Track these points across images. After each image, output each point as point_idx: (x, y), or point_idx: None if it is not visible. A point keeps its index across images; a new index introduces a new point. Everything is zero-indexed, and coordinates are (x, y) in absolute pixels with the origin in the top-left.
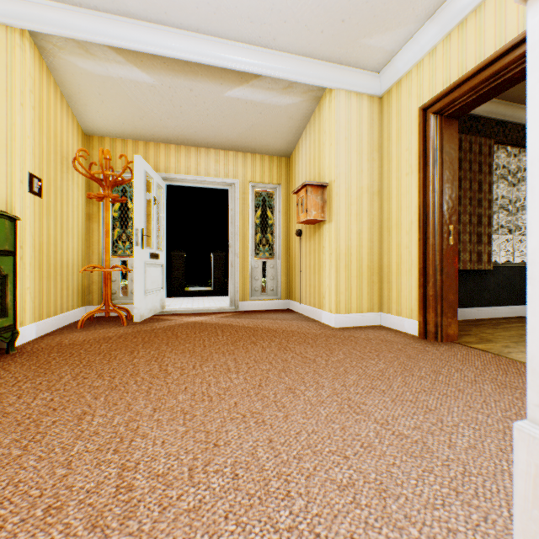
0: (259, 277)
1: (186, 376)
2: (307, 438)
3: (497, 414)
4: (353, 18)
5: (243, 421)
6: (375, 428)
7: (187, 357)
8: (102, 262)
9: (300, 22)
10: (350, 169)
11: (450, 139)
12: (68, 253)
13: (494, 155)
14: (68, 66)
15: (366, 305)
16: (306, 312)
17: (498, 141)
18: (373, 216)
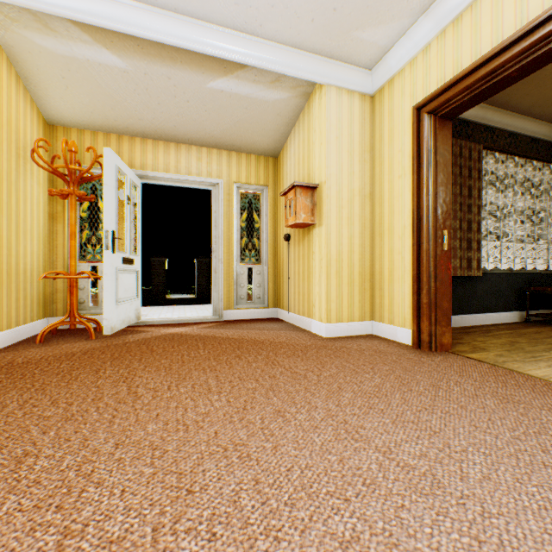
0: (245, 284)
1: (159, 399)
2: (301, 476)
3: (505, 435)
4: (345, 8)
5: (225, 456)
6: (377, 458)
7: (162, 376)
8: (68, 268)
9: (289, 8)
10: (341, 170)
11: (444, 140)
12: (26, 258)
13: (483, 161)
14: (24, 42)
15: (358, 313)
16: (294, 321)
17: (487, 147)
18: (365, 220)
